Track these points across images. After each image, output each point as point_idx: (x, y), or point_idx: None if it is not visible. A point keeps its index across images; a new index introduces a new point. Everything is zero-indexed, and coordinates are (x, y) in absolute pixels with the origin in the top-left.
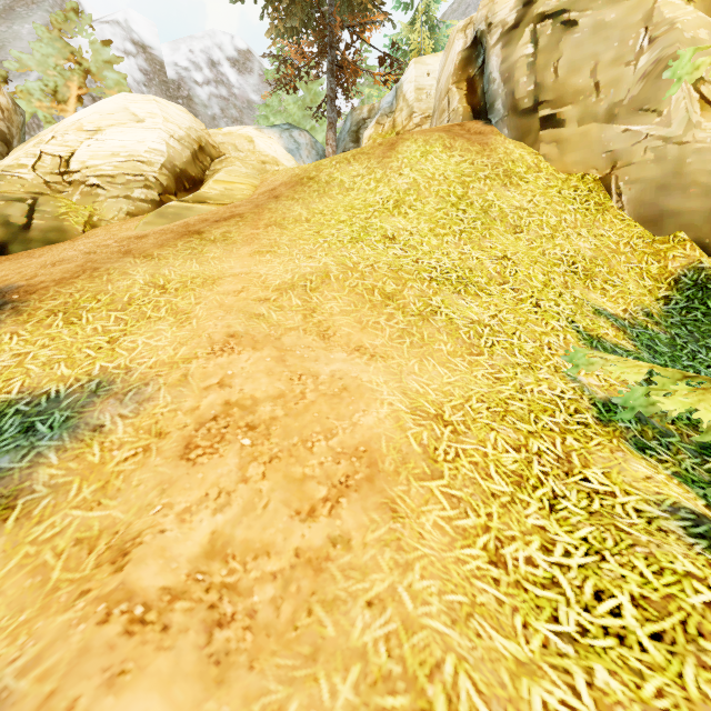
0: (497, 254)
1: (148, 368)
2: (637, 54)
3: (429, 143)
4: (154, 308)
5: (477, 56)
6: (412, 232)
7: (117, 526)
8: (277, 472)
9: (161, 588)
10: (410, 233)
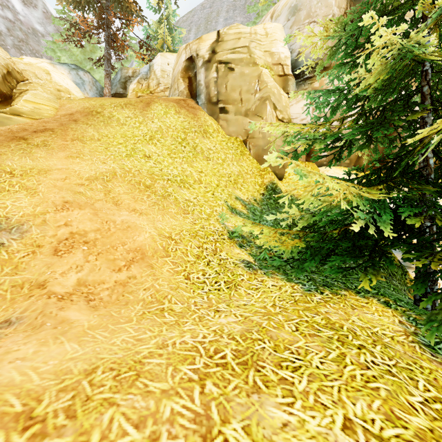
0: (198, 170)
1: (20, 217)
2: (255, 91)
3: (168, 108)
4: (10, 185)
5: (192, 67)
6: (159, 154)
7: (31, 280)
8: (102, 258)
9: (65, 292)
10: (158, 155)
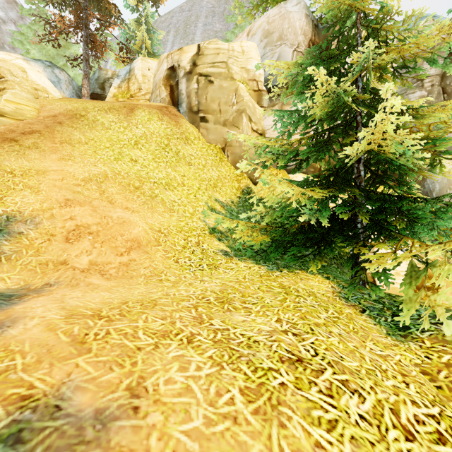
0: (181, 174)
1: (31, 211)
2: (233, 104)
3: (151, 114)
4: (14, 184)
5: (174, 76)
6: (145, 159)
7: (52, 260)
8: (106, 245)
9: (83, 268)
10: (144, 159)
